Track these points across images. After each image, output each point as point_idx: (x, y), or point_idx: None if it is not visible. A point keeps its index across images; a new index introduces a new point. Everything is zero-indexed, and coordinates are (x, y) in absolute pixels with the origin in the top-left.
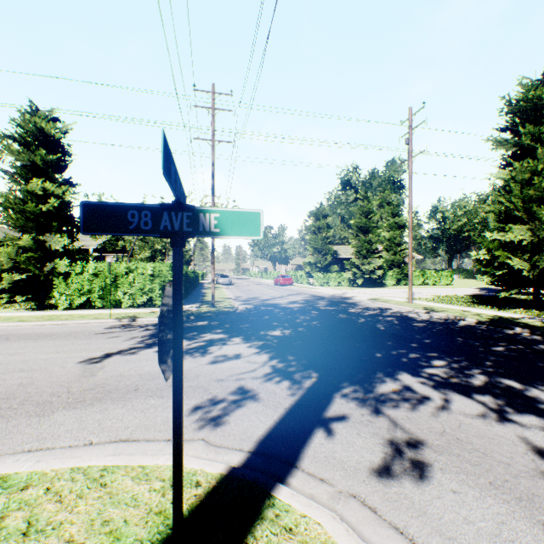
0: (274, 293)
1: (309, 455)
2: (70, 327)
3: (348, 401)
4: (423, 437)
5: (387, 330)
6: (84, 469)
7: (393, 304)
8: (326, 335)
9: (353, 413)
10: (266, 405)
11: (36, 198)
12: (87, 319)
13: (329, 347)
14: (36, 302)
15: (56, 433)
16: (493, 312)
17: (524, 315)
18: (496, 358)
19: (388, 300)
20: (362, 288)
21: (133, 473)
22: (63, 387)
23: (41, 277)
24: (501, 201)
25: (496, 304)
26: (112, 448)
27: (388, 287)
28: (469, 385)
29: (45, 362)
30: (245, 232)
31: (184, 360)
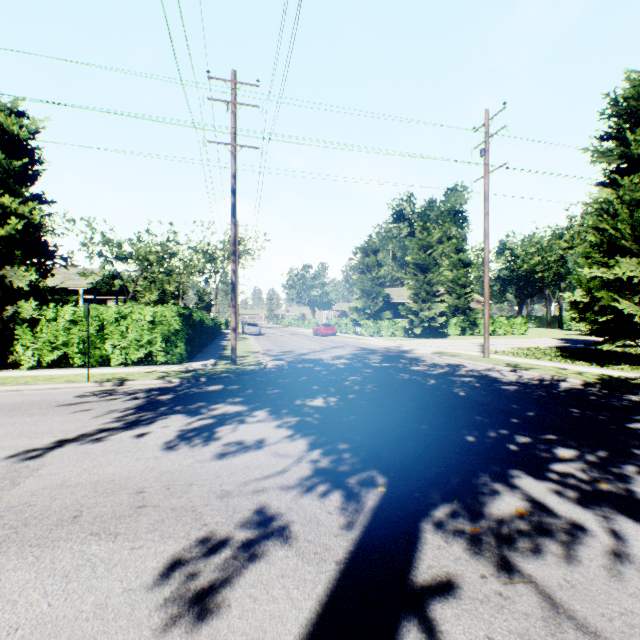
0: (314, 345)
1: None
2: (25, 395)
3: (448, 541)
4: None
5: (469, 396)
6: None
7: (465, 360)
8: (388, 405)
9: (464, 573)
10: (302, 553)
11: None
12: (54, 382)
13: (395, 425)
14: None
15: None
16: (597, 369)
17: (638, 374)
18: None
19: (458, 354)
20: (421, 339)
21: None
22: None
23: None
24: (601, 228)
25: (593, 359)
26: None
27: (452, 338)
28: (636, 498)
29: None
30: None
31: (174, 453)
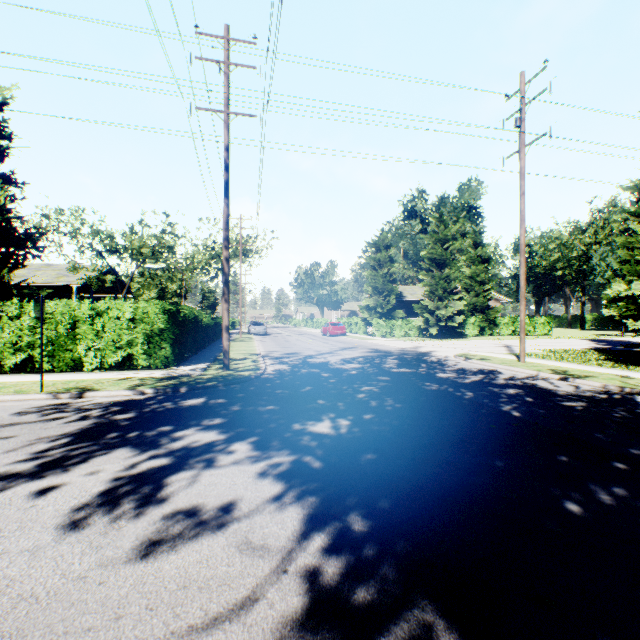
0: (322, 347)
1: None
2: None
3: None
4: None
5: (528, 418)
6: None
7: (499, 364)
8: (421, 433)
9: None
10: None
11: None
12: None
13: (440, 474)
14: None
15: None
16: None
17: None
18: None
19: (487, 357)
20: (437, 339)
21: None
22: None
23: None
24: None
25: None
26: None
27: (471, 338)
28: None
29: None
30: None
31: (73, 537)
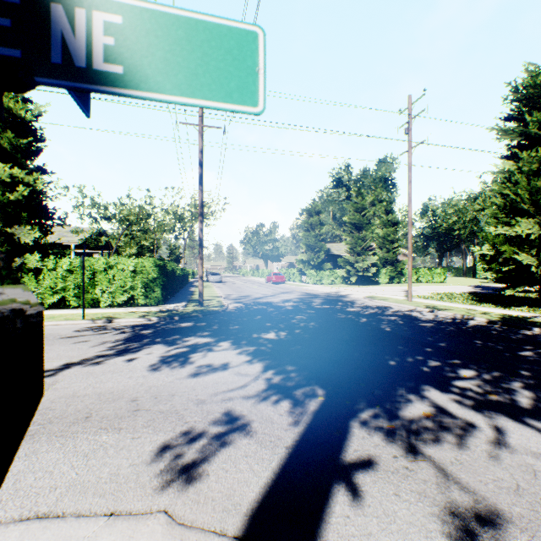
0: (267, 291)
1: None
2: None
3: (370, 434)
4: (493, 499)
5: (393, 331)
6: None
7: (392, 302)
8: (327, 338)
9: (381, 454)
10: (260, 441)
11: (3, 186)
12: (56, 320)
13: (333, 353)
14: None
15: None
16: (500, 310)
17: (534, 314)
18: (530, 365)
19: (386, 298)
20: (356, 286)
21: None
22: None
23: None
24: (505, 193)
25: (499, 302)
26: (16, 535)
27: (382, 285)
28: (517, 405)
29: None
30: (208, 86)
31: (158, 372)
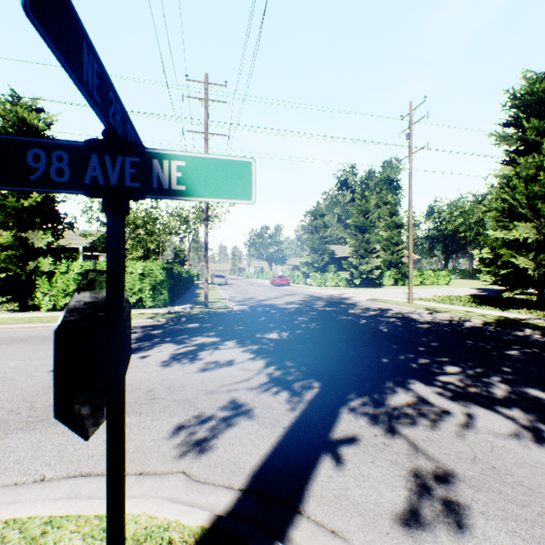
0: (271, 293)
1: (316, 493)
2: (50, 330)
3: (356, 418)
4: (452, 466)
5: (390, 332)
6: (22, 522)
7: (393, 305)
8: (327, 338)
9: (364, 433)
10: (262, 423)
11: (17, 192)
12: None
13: (330, 351)
14: (18, 303)
15: (3, 464)
16: (497, 312)
17: (530, 316)
18: (513, 363)
19: (388, 300)
20: (360, 288)
21: (85, 529)
22: (26, 401)
23: (23, 276)
24: (504, 198)
25: (499, 304)
26: (68, 486)
27: (386, 287)
28: (491, 396)
29: (12, 371)
30: (226, 192)
31: (170, 368)
